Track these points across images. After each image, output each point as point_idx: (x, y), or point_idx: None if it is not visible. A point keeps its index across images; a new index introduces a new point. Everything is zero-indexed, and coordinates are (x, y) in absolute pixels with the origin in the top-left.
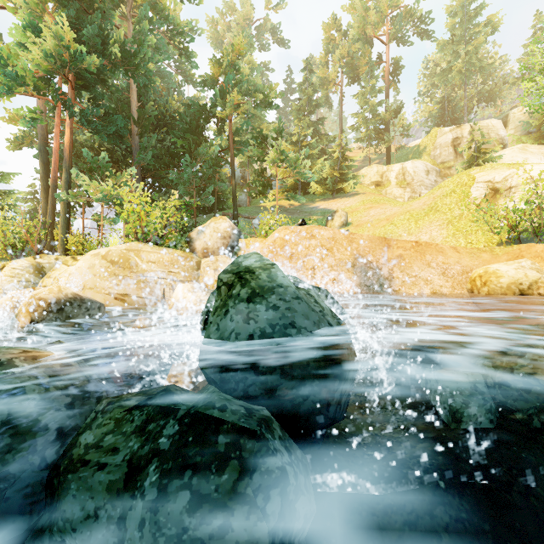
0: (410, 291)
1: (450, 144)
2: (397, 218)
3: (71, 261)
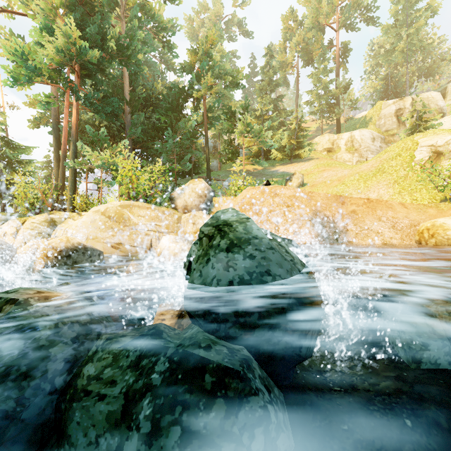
0: (363, 242)
1: (394, 115)
2: (347, 178)
3: (77, 216)
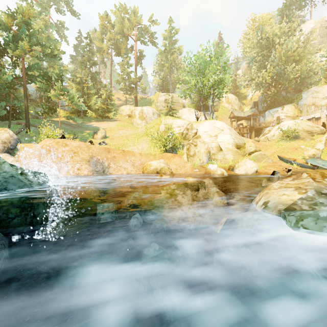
0: (117, 173)
1: (164, 102)
2: (130, 136)
3: None
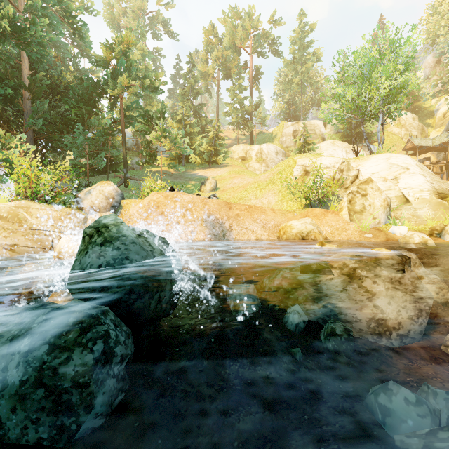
0: (243, 238)
1: (292, 135)
2: (249, 186)
3: None
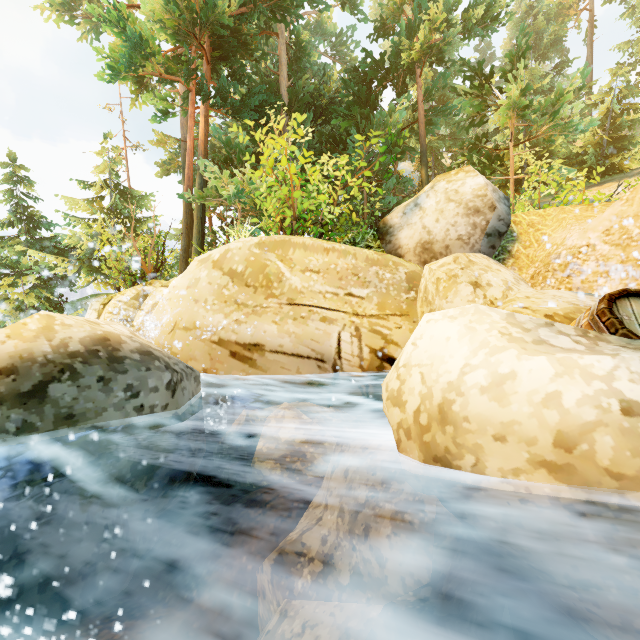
0: None
1: None
2: None
3: None
